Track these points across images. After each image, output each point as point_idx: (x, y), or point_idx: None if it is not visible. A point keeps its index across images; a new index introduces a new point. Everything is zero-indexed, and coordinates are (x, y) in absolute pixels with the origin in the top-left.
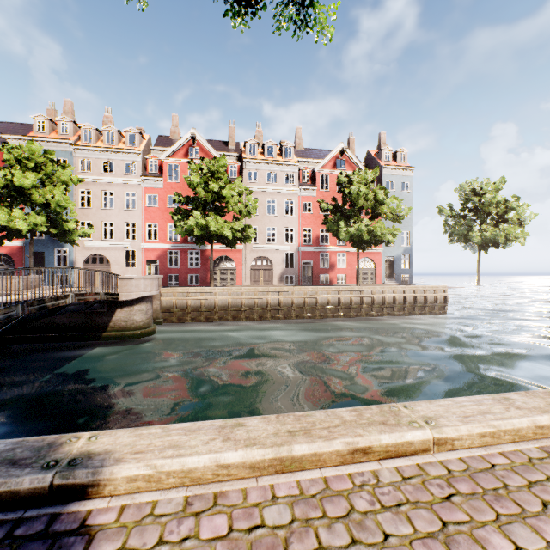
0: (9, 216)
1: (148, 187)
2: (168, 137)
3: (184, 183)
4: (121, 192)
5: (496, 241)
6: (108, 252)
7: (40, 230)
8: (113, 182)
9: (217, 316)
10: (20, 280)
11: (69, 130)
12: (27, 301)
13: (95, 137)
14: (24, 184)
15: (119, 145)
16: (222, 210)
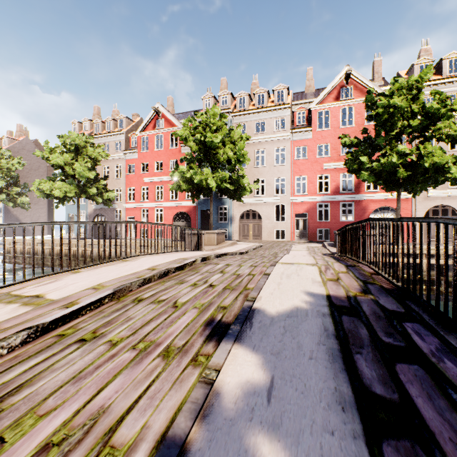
0: (203, 175)
1: (296, 140)
2: (303, 93)
3: (335, 129)
4: (271, 148)
5: None
6: (260, 207)
7: (224, 187)
8: (264, 141)
9: (424, 286)
10: (214, 235)
11: (227, 101)
12: (427, 301)
13: (248, 103)
14: (212, 144)
15: (267, 105)
16: (429, 141)
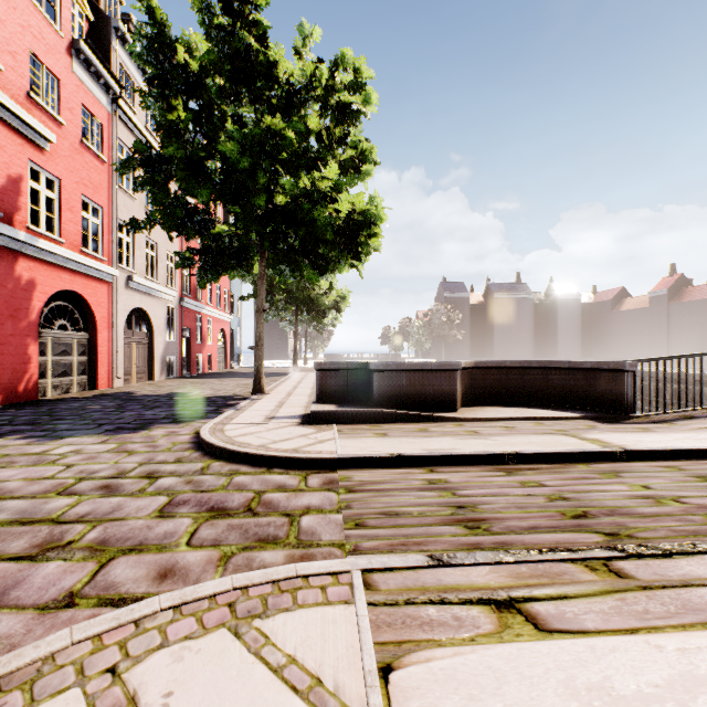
0: None
1: None
2: None
3: None
4: None
5: (331, 324)
6: None
7: None
8: None
9: None
10: None
11: None
12: None
13: None
14: None
15: None
16: None
